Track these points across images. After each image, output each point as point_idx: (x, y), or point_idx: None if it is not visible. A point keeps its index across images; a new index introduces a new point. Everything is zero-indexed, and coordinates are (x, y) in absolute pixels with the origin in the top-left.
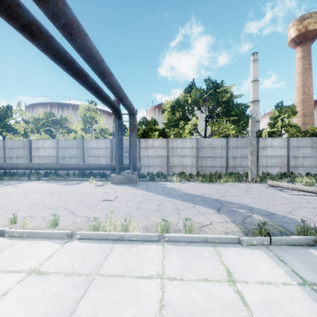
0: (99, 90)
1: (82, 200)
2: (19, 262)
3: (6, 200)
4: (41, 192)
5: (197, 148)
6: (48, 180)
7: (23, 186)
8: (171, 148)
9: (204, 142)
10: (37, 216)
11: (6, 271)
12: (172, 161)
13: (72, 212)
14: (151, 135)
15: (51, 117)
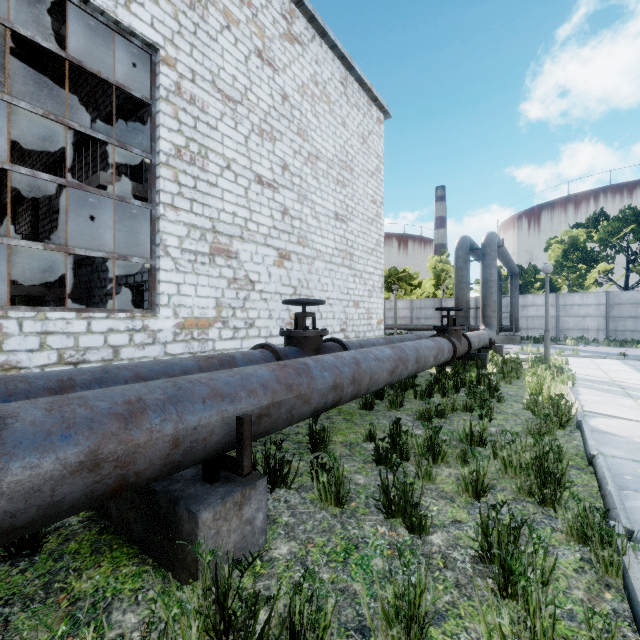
0: None
1: None
2: None
3: None
4: None
5: (608, 306)
6: None
7: None
8: (562, 306)
9: (620, 296)
10: None
11: None
12: (564, 322)
13: None
14: (530, 289)
15: (395, 273)
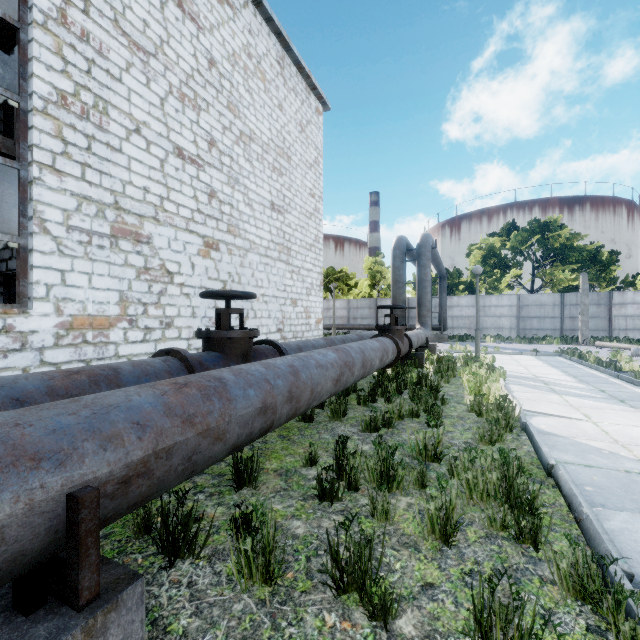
0: None
1: None
2: None
3: None
4: None
5: (518, 307)
6: None
7: None
8: (482, 307)
9: (528, 299)
10: None
11: None
12: (484, 322)
13: None
14: (455, 291)
15: (333, 273)
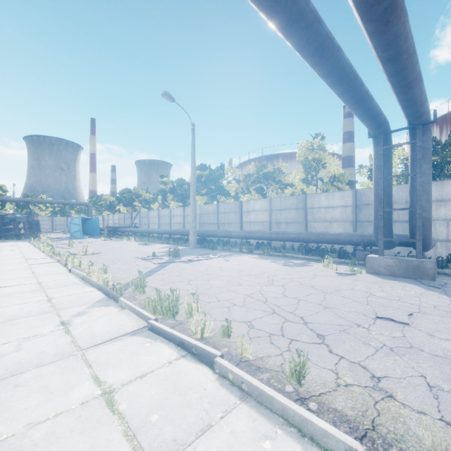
0: (356, 81)
1: (328, 305)
2: None
3: (218, 281)
4: (257, 274)
5: None
6: (261, 254)
7: (235, 260)
8: None
9: None
10: (259, 327)
11: None
12: None
13: (321, 338)
14: None
15: (262, 170)
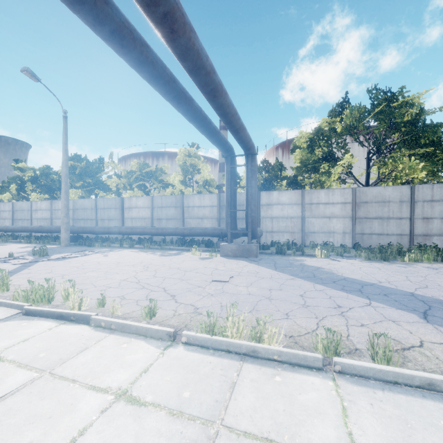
0: (206, 121)
1: (185, 278)
2: (104, 372)
3: (95, 273)
4: (134, 264)
5: (354, 204)
6: (142, 248)
7: (115, 255)
8: (308, 205)
9: (367, 193)
10: (130, 297)
11: (87, 385)
12: (310, 224)
13: (173, 296)
14: (276, 186)
15: (145, 168)
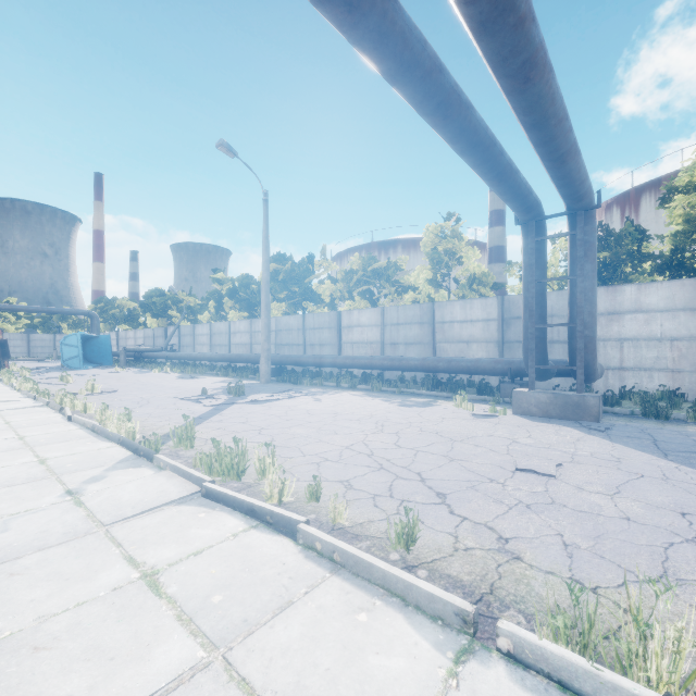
0: (494, 149)
1: (455, 456)
2: None
3: (304, 429)
4: (360, 419)
5: None
6: (369, 390)
7: (330, 400)
8: None
9: None
10: (360, 487)
11: None
12: None
13: (441, 497)
14: (630, 274)
15: (371, 264)
